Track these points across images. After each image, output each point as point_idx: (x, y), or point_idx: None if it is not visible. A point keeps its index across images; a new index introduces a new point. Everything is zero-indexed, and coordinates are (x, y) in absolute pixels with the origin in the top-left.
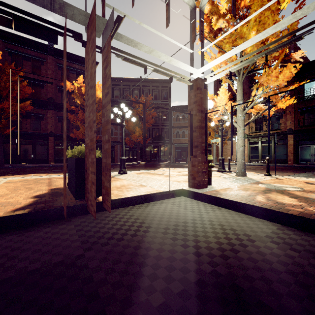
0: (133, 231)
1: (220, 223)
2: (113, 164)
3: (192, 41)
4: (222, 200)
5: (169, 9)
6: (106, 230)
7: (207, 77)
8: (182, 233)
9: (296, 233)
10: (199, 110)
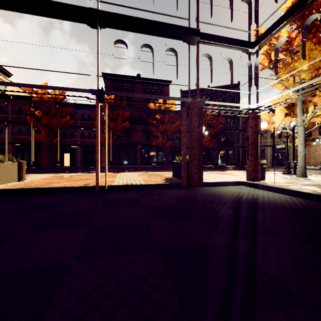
0: (214, 192)
1: (258, 194)
2: None
3: (249, 86)
4: (265, 186)
5: (232, 75)
6: (202, 191)
7: (261, 108)
8: (236, 194)
9: (298, 199)
10: (253, 131)
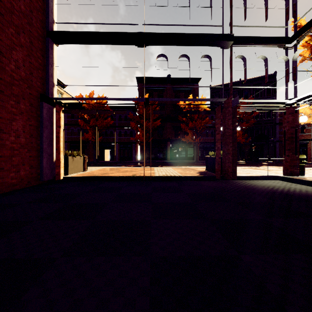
0: (248, 185)
1: (295, 188)
2: None
3: (286, 81)
4: (304, 181)
5: (267, 72)
6: (236, 184)
7: (300, 102)
8: (272, 187)
9: None
10: (291, 126)
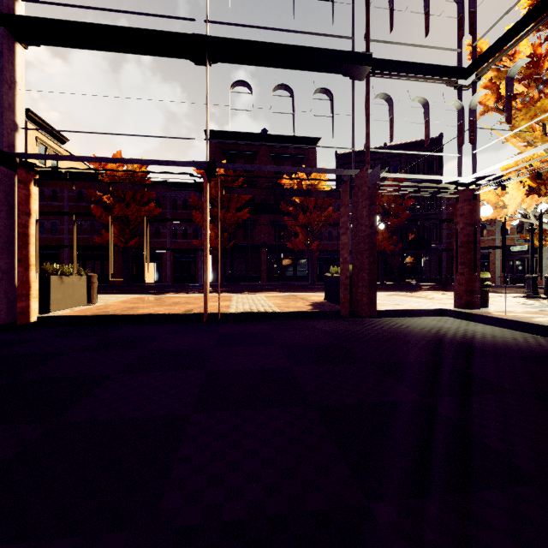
0: (396, 326)
1: (475, 330)
2: None
3: (459, 145)
4: (488, 318)
5: (428, 127)
6: (376, 325)
7: (481, 182)
8: (436, 330)
9: (547, 339)
10: (467, 223)
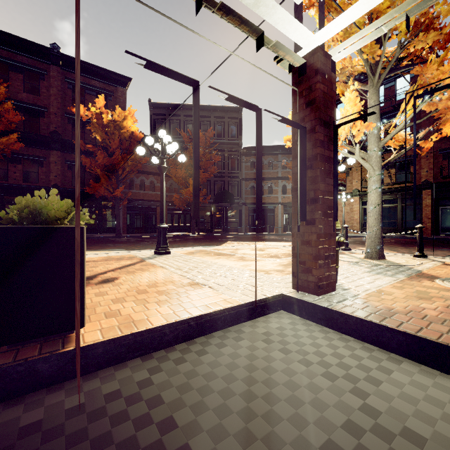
0: None
1: None
2: (154, 235)
3: None
4: (399, 336)
5: None
6: None
7: (333, 55)
8: None
9: None
10: (320, 118)
